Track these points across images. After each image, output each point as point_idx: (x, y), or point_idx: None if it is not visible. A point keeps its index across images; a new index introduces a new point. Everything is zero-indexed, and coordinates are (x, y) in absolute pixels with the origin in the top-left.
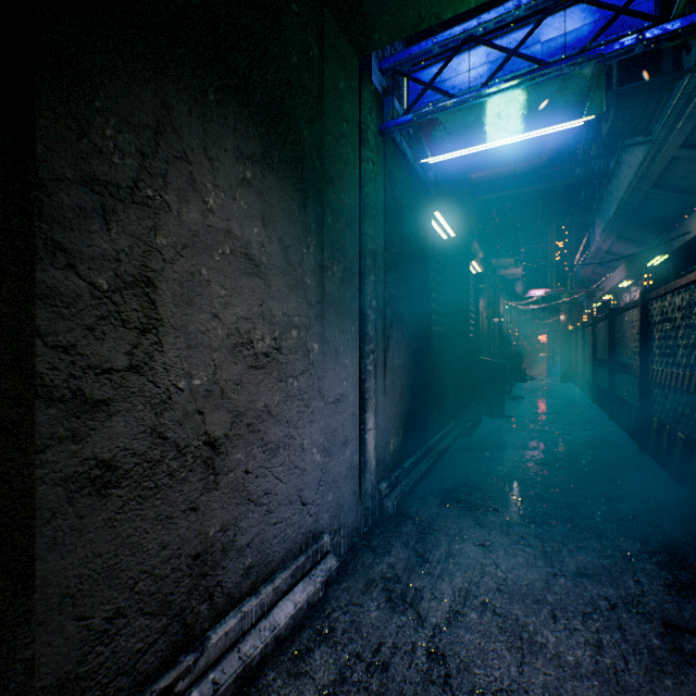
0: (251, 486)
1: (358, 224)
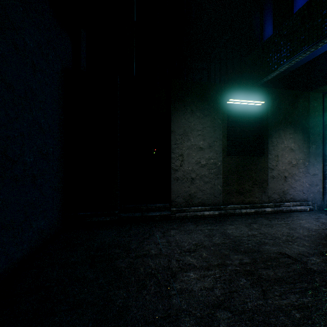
0: (291, 185)
1: (321, 133)
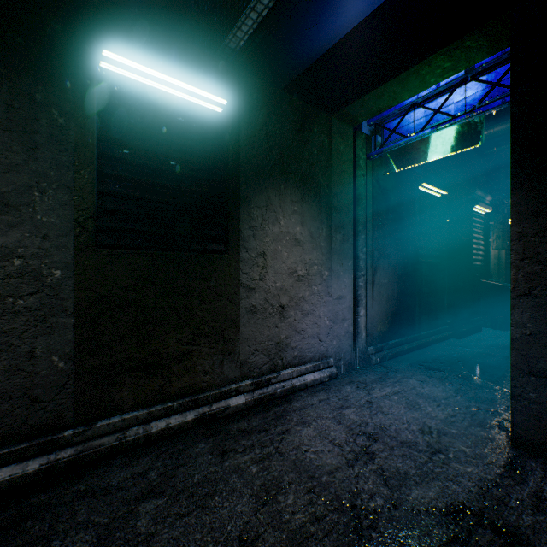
0: (296, 326)
1: (352, 211)
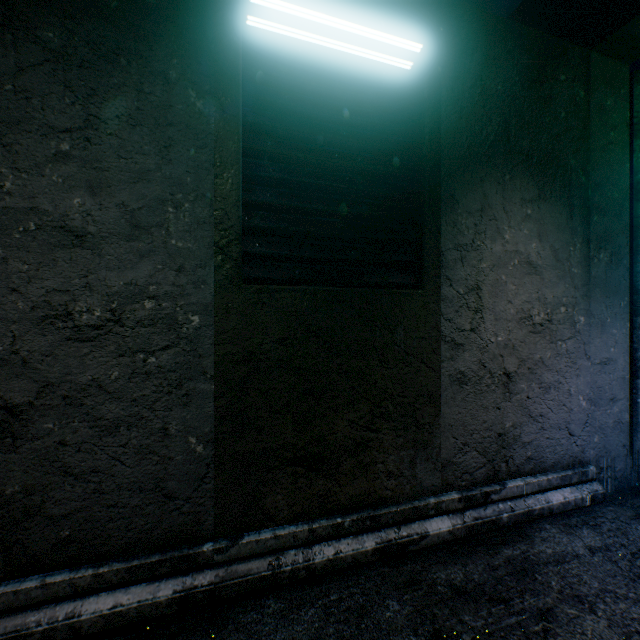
0: (530, 407)
1: (627, 211)
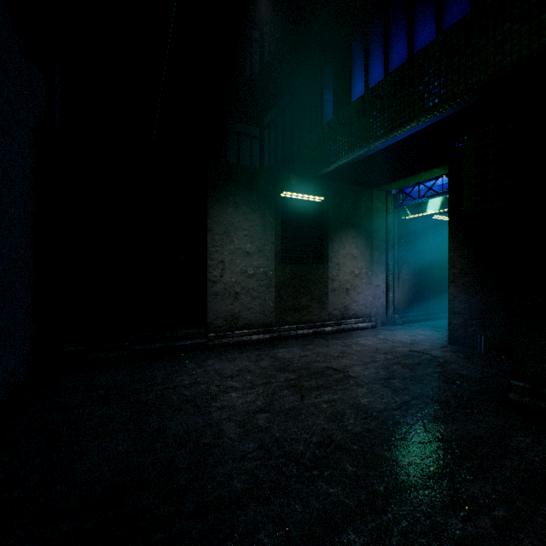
0: (354, 299)
1: (385, 238)
